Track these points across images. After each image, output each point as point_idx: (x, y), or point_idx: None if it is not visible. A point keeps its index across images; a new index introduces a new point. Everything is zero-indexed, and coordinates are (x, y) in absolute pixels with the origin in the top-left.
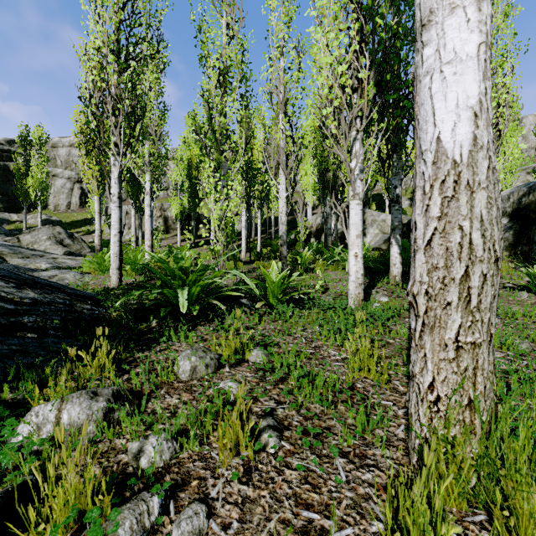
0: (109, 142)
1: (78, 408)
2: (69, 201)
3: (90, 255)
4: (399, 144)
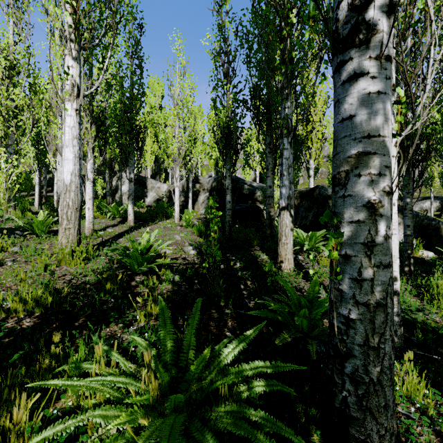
0: None
1: None
2: None
3: None
4: (132, 151)
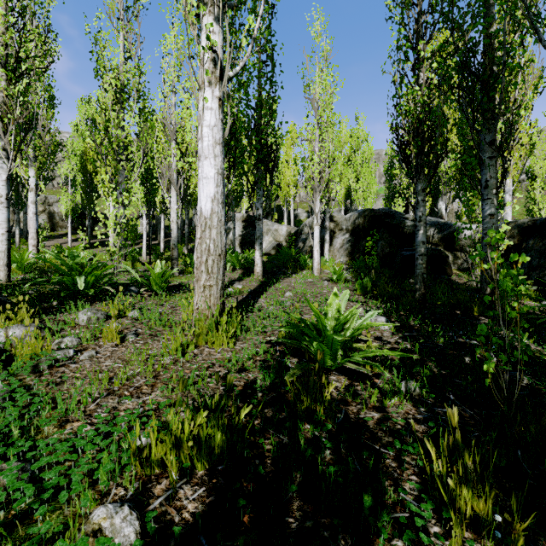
0: None
1: (18, 330)
2: None
3: None
4: (260, 178)
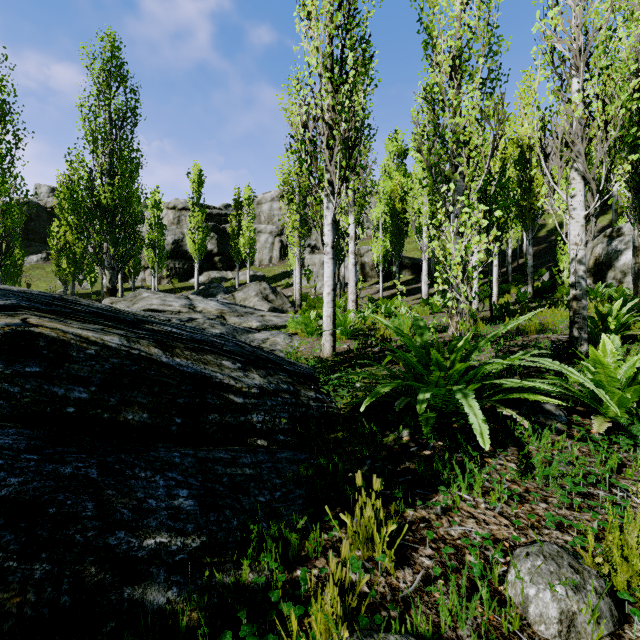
0: (322, 181)
1: None
2: (271, 255)
3: (291, 311)
4: None
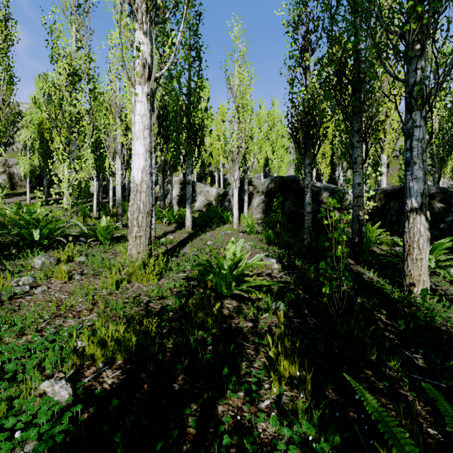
0: None
1: None
2: None
3: None
4: (190, 151)
